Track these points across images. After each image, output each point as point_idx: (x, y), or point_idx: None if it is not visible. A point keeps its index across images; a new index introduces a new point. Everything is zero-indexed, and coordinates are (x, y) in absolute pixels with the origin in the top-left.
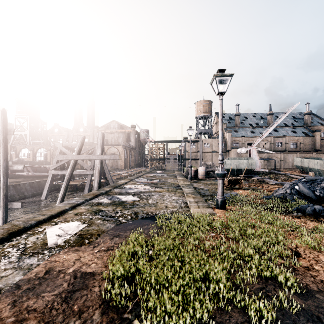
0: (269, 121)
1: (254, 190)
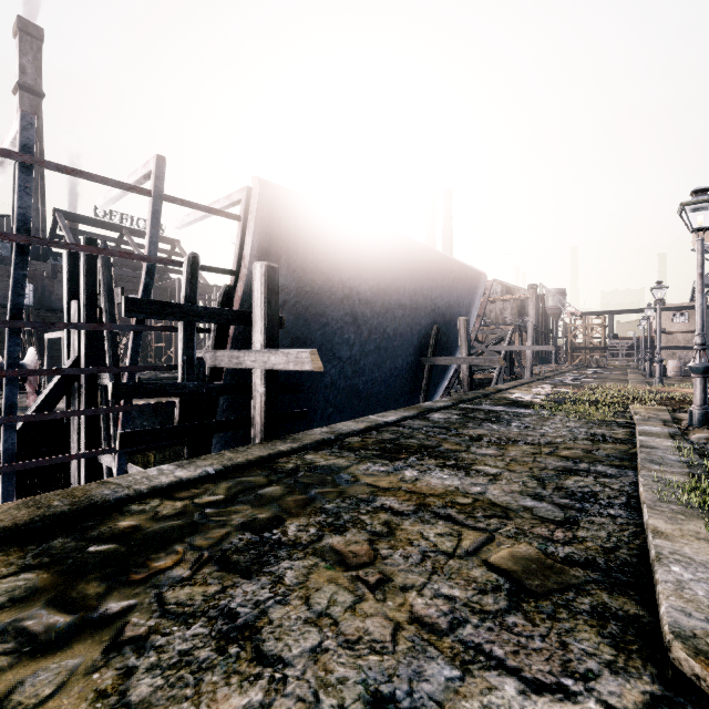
0: None
1: None
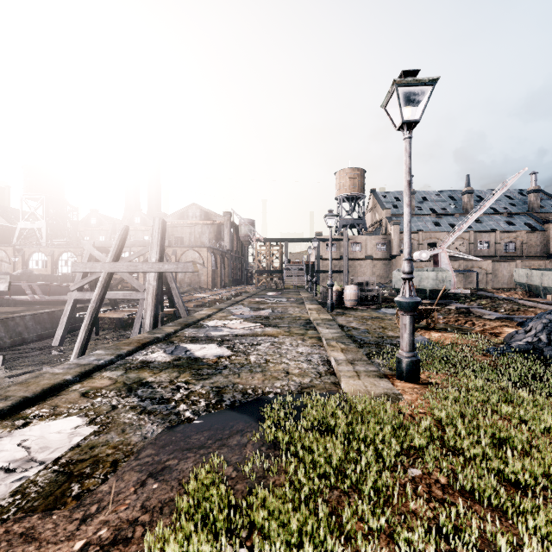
0: (465, 204)
1: (459, 332)
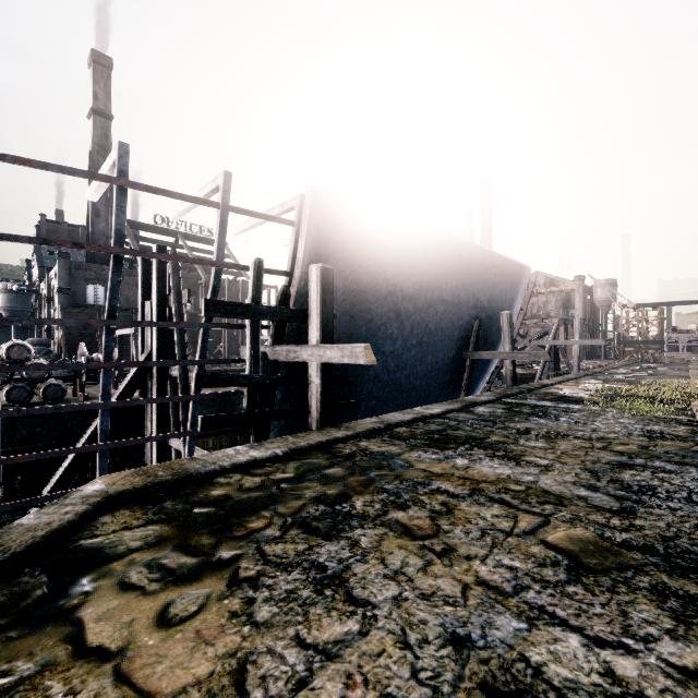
0: None
1: None
